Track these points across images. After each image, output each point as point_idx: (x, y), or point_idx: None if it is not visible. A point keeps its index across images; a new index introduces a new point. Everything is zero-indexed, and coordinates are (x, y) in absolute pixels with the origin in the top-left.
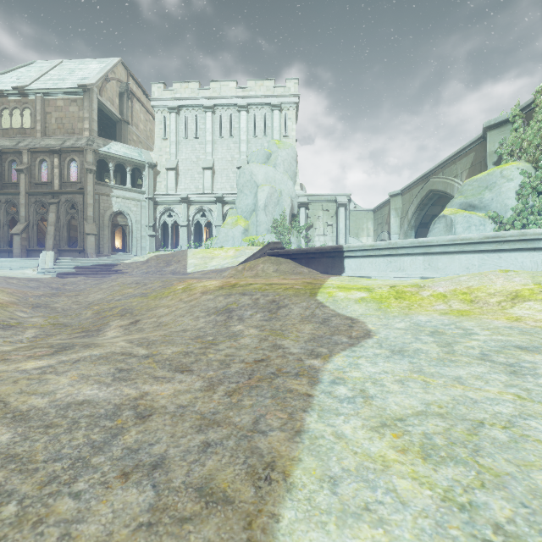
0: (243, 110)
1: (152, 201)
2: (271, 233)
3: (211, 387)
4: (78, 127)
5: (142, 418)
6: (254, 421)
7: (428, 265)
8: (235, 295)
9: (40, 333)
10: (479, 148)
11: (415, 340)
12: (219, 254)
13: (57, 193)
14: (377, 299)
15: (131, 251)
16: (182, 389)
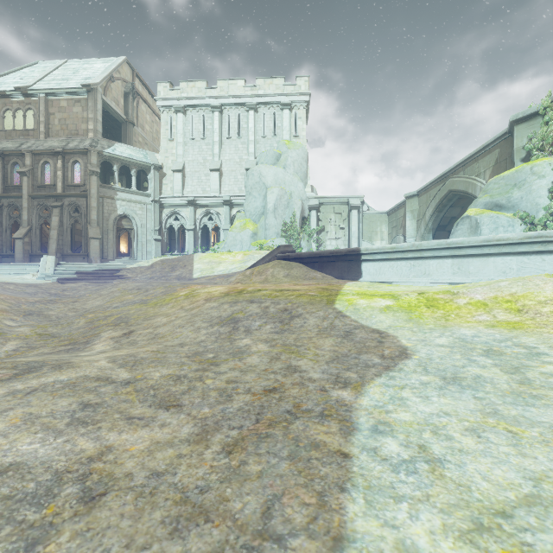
0: (252, 109)
1: (158, 205)
2: (281, 237)
3: (203, 435)
4: (82, 128)
5: (89, 502)
6: (264, 510)
7: (457, 269)
8: (241, 303)
9: (22, 345)
10: (505, 144)
11: (469, 363)
12: (227, 259)
13: (60, 196)
14: (405, 308)
15: (136, 255)
16: (162, 439)
